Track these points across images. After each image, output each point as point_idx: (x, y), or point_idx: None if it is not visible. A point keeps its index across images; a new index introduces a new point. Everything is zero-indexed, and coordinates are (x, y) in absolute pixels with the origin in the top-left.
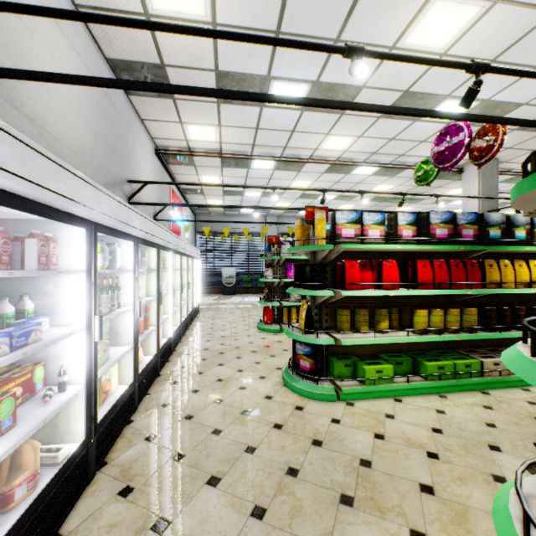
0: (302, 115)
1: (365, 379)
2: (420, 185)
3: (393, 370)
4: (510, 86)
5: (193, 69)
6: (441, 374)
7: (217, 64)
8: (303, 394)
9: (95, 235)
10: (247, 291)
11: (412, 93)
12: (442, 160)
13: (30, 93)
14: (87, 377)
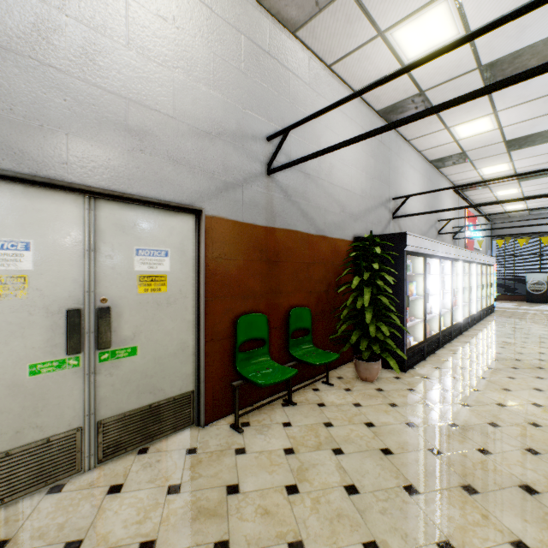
0: None
1: None
2: None
3: None
4: None
5: (485, 147)
6: None
7: (504, 139)
8: None
9: (440, 261)
10: None
11: None
12: None
13: (408, 205)
14: (439, 311)
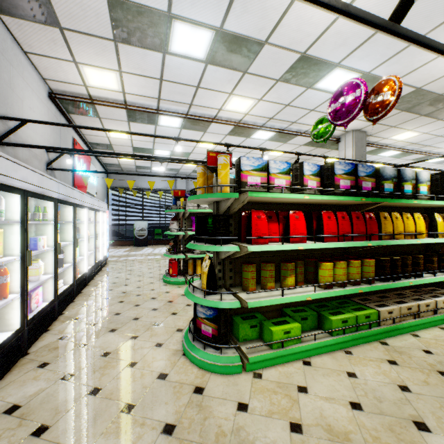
0: (207, 68)
1: (273, 343)
2: (317, 142)
3: (300, 329)
4: (388, 61)
5: None
6: (345, 328)
7: None
8: (204, 366)
9: None
10: (159, 243)
11: (308, 56)
12: (339, 116)
13: None
14: None
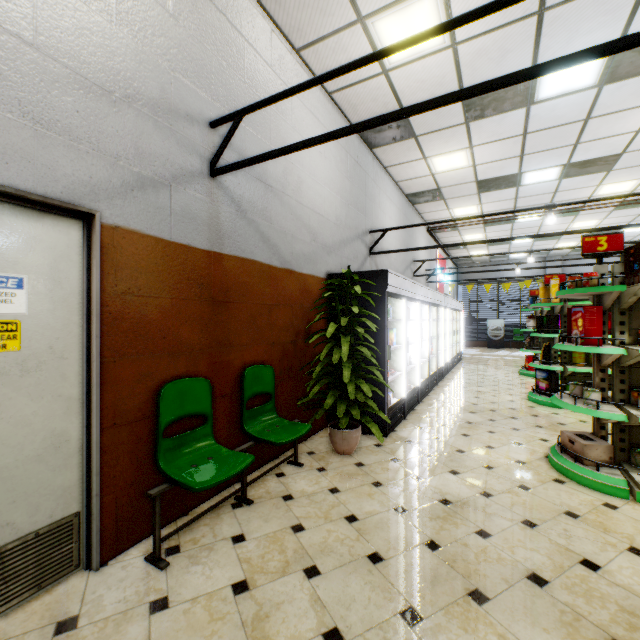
0: (561, 181)
1: None
2: None
3: None
4: None
5: (458, 185)
6: None
7: (476, 178)
8: (538, 402)
9: (419, 305)
10: (518, 346)
11: None
12: None
13: (385, 241)
14: (418, 361)
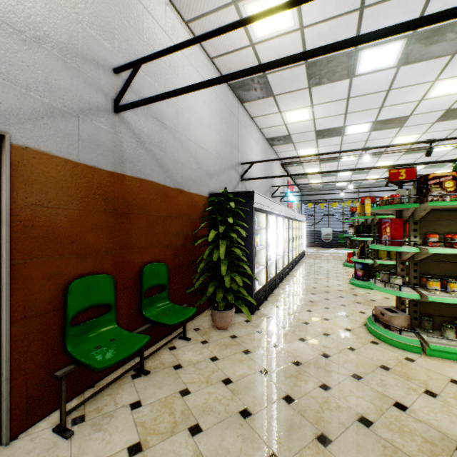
0: (371, 133)
1: None
2: None
3: None
4: None
5: (303, 133)
6: None
7: (315, 129)
8: (357, 285)
9: (276, 217)
10: (342, 246)
11: (454, 108)
12: None
13: (252, 171)
14: (275, 258)
